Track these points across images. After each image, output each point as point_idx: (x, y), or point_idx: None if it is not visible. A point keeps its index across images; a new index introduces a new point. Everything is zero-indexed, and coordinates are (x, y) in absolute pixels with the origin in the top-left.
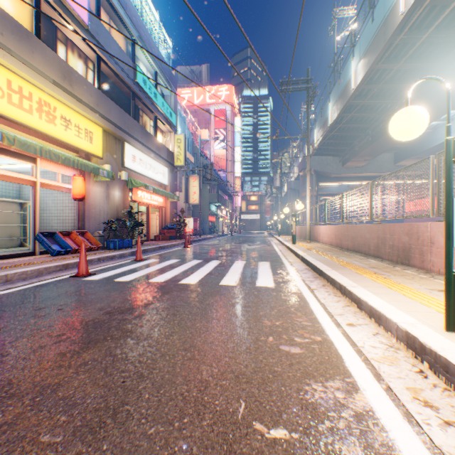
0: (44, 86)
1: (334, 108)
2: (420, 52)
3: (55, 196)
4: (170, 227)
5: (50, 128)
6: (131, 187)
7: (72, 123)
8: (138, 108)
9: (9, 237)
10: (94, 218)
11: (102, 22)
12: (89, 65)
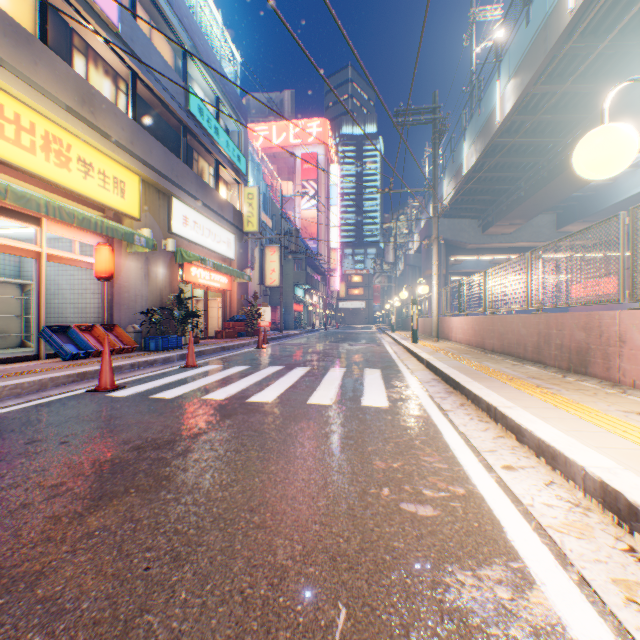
0: (53, 113)
1: (472, 149)
2: (596, 68)
3: (70, 274)
4: (237, 320)
5: (62, 175)
6: (181, 261)
7: (94, 168)
8: (191, 149)
9: (4, 334)
10: (128, 306)
11: (138, 24)
12: (120, 85)
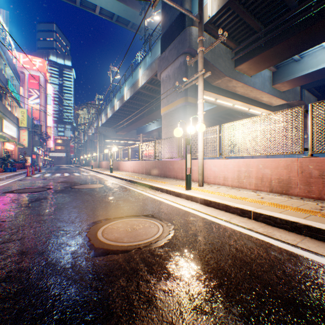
0: None
1: (110, 112)
2: (134, 107)
3: None
4: (21, 162)
5: None
6: (6, 142)
7: None
8: (3, 96)
9: None
10: None
11: None
12: None
